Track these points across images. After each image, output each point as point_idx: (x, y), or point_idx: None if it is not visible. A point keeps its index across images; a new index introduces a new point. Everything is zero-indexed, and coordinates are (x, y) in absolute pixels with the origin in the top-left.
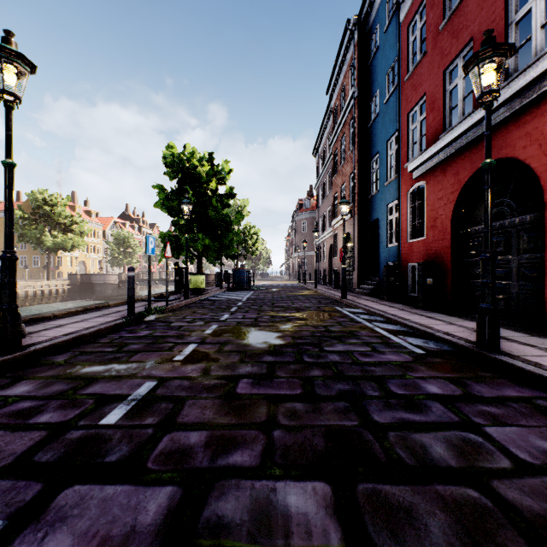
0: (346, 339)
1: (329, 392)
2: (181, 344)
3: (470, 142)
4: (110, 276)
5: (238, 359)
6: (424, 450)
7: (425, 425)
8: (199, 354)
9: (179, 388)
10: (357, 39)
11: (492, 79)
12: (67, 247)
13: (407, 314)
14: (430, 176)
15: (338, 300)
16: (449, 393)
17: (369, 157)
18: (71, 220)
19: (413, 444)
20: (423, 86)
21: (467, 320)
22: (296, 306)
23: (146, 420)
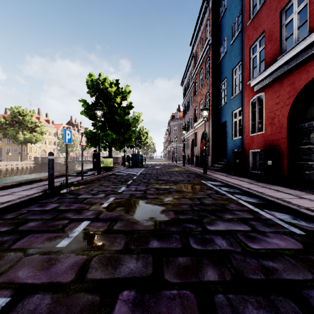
0: (222, 214)
1: None
2: (76, 220)
3: (306, 58)
4: (59, 158)
5: (123, 245)
6: None
7: None
8: (86, 236)
9: None
10: (211, 6)
11: None
12: (32, 141)
13: (258, 188)
14: (268, 88)
15: (200, 175)
16: None
17: (219, 82)
18: (35, 125)
19: None
20: (262, 26)
21: (309, 193)
22: (173, 179)
23: None
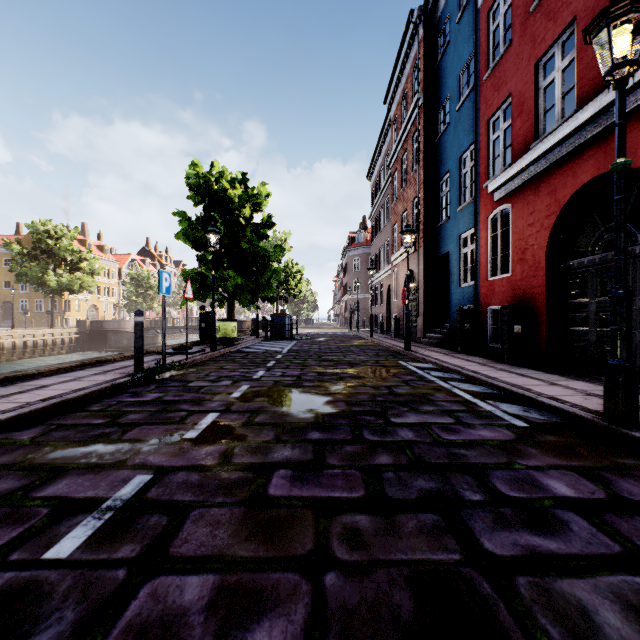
0: (418, 406)
1: (407, 494)
2: (198, 412)
3: (572, 150)
4: (126, 323)
5: (272, 436)
6: (587, 621)
7: (570, 560)
8: (220, 428)
9: (184, 486)
10: (422, 34)
11: (628, 47)
12: (74, 288)
13: (491, 371)
14: (517, 197)
15: (400, 352)
16: (588, 496)
17: (437, 178)
18: (79, 257)
19: (563, 604)
20: (508, 85)
21: (572, 378)
22: (348, 360)
23: (120, 549)
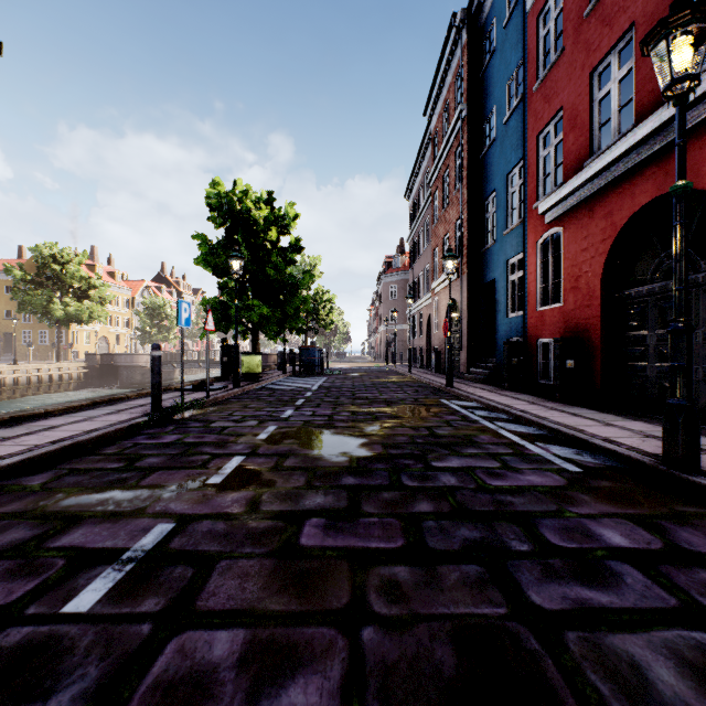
0: (462, 449)
1: (449, 544)
2: (221, 456)
3: (630, 169)
4: (140, 356)
5: (303, 482)
6: (639, 677)
7: (623, 614)
8: (246, 473)
9: (209, 536)
10: (466, 40)
11: (688, 60)
12: (82, 318)
13: (541, 410)
14: (570, 219)
15: (441, 389)
16: (643, 546)
17: (482, 197)
18: (88, 284)
19: (614, 660)
20: (560, 96)
21: (629, 418)
22: (385, 397)
23: (144, 603)
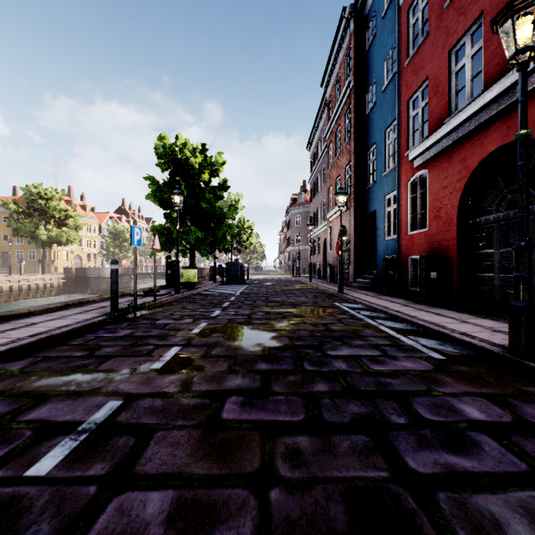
0: (350, 340)
1: (341, 418)
2: (163, 346)
3: (480, 124)
4: (105, 270)
5: (226, 367)
6: (500, 533)
7: (483, 477)
8: (181, 360)
9: (149, 411)
10: (353, 28)
11: (529, 35)
12: (61, 241)
13: (412, 311)
14: (433, 164)
15: (334, 294)
16: (497, 419)
17: (366, 148)
18: (66, 214)
19: (478, 517)
20: (425, 70)
21: (480, 317)
22: (291, 301)
23: (92, 467)
